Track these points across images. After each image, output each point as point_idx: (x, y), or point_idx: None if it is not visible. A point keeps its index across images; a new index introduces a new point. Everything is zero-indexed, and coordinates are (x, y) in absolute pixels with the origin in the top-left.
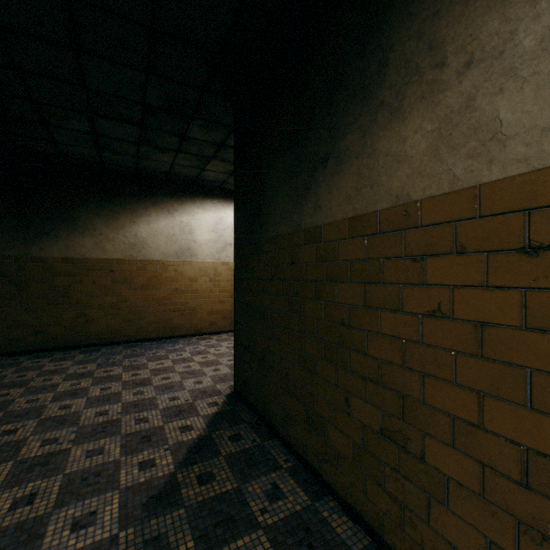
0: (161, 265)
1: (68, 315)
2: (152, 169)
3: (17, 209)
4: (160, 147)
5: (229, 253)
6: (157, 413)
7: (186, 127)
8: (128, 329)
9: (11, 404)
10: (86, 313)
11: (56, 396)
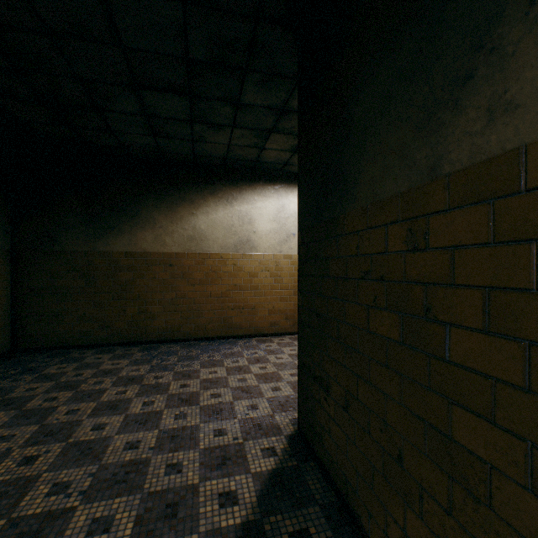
0: (219, 259)
1: (130, 310)
2: (209, 155)
3: (86, 205)
4: (213, 123)
5: (291, 244)
6: (195, 457)
7: (239, 89)
8: (186, 327)
9: (52, 413)
10: (147, 308)
11: (96, 408)
